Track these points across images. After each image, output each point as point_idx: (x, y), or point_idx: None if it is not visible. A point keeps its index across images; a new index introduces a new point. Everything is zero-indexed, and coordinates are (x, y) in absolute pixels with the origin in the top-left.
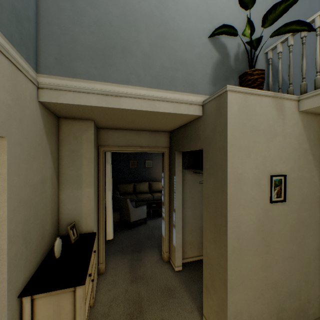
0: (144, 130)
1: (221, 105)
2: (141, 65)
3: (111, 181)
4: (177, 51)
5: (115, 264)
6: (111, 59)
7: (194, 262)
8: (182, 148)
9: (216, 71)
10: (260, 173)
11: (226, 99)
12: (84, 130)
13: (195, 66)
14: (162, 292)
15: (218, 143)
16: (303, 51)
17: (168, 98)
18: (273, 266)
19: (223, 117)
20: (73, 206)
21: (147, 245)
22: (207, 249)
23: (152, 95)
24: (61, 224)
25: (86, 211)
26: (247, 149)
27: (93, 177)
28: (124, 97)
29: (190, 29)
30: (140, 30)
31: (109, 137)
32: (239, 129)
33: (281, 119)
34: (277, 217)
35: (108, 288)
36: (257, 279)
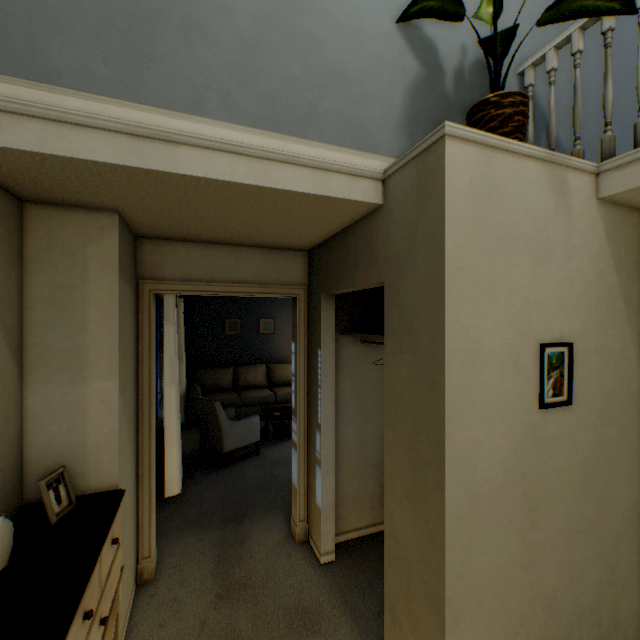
0: (249, 246)
1: (429, 173)
2: (232, 68)
3: (176, 364)
4: (324, 46)
5: (181, 556)
6: (151, 44)
7: (362, 541)
8: (337, 285)
9: (414, 103)
10: (518, 338)
11: (442, 156)
12: (93, 236)
13: (367, 87)
14: (290, 620)
15: (422, 266)
16: (608, 63)
17: (301, 156)
18: (546, 555)
19: (435, 203)
20: (63, 427)
21: (260, 505)
22: (394, 521)
23: (262, 146)
24: (29, 473)
25: (97, 438)
26: (490, 282)
27: (118, 353)
28: (187, 145)
29: None
30: None
31: (166, 260)
32: (473, 233)
33: (563, 214)
34: (555, 442)
35: (159, 620)
36: (511, 591)
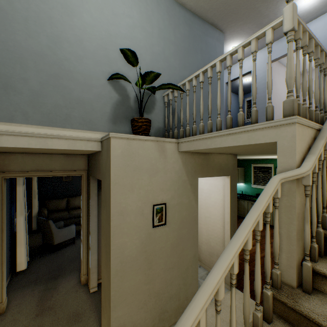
0: (57, 153)
1: (108, 147)
2: (29, 102)
3: (24, 205)
4: (73, 91)
5: (21, 299)
6: None
7: None
8: (93, 174)
9: (116, 110)
10: (143, 204)
11: (110, 144)
12: None
13: (94, 105)
14: (69, 319)
15: (107, 180)
16: (181, 104)
17: (62, 135)
18: (156, 278)
19: (109, 159)
20: None
21: (68, 269)
22: (103, 273)
23: (43, 132)
24: None
25: None
26: (131, 186)
27: None
28: (6, 135)
29: (88, 70)
30: (27, 67)
31: (12, 162)
32: (123, 169)
33: (163, 158)
34: (160, 238)
35: None
36: (140, 293)
